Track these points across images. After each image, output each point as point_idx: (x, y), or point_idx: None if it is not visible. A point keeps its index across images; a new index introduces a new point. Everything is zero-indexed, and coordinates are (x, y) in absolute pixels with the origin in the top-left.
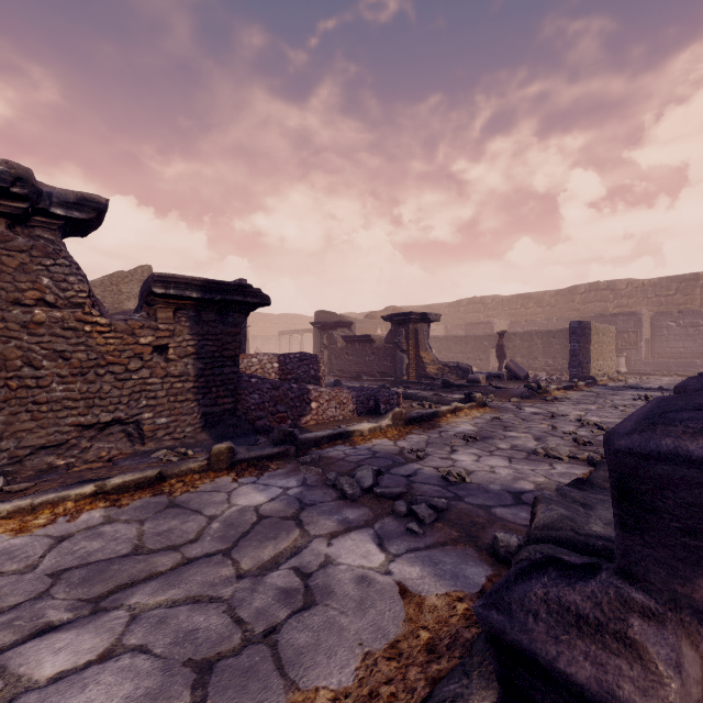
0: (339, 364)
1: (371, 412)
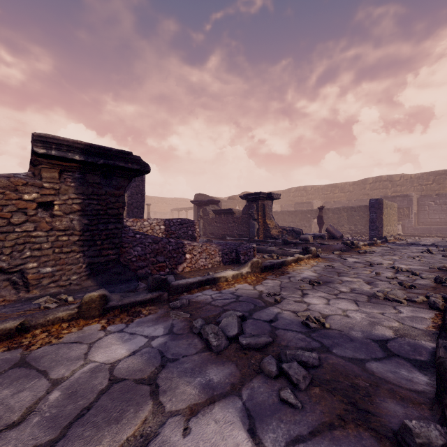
0: (211, 229)
1: (234, 262)
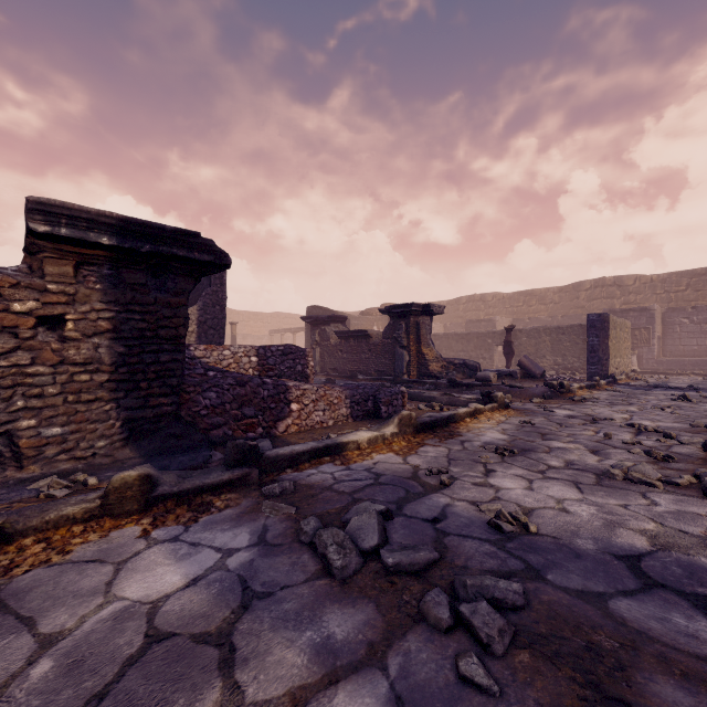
0: (333, 362)
1: (370, 416)
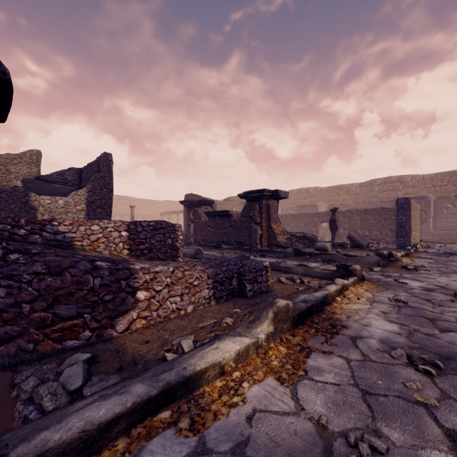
0: (203, 235)
1: (234, 294)
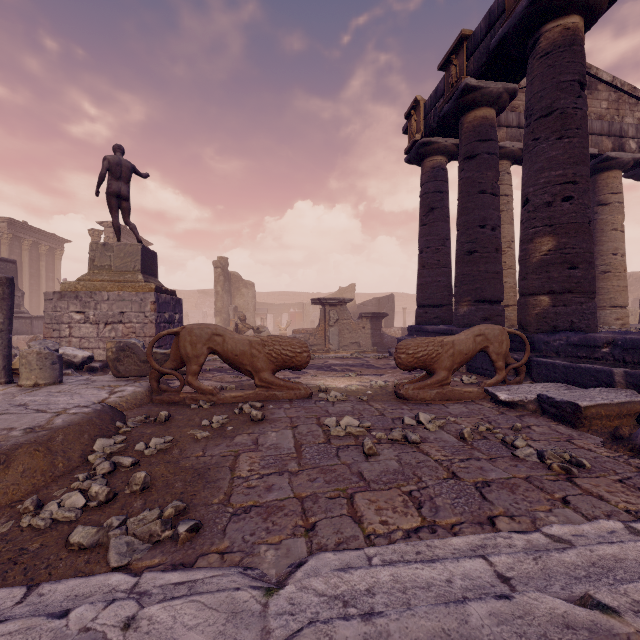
0: None
1: None
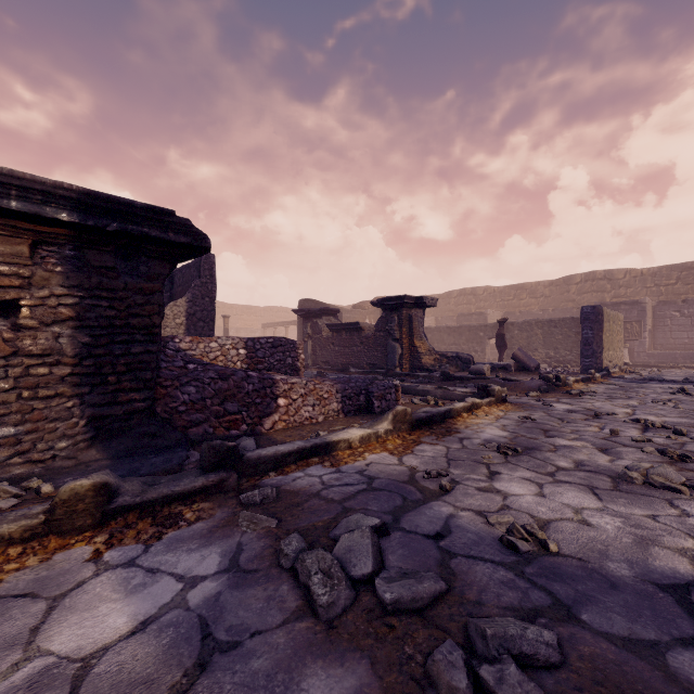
0: (325, 355)
1: (362, 411)
